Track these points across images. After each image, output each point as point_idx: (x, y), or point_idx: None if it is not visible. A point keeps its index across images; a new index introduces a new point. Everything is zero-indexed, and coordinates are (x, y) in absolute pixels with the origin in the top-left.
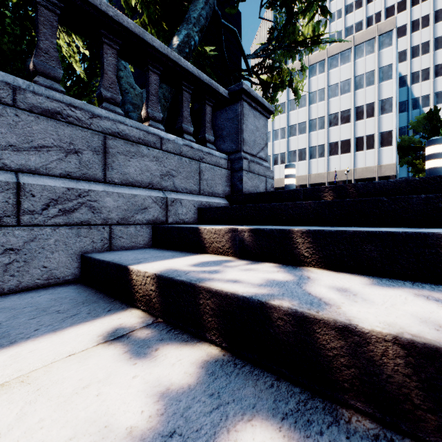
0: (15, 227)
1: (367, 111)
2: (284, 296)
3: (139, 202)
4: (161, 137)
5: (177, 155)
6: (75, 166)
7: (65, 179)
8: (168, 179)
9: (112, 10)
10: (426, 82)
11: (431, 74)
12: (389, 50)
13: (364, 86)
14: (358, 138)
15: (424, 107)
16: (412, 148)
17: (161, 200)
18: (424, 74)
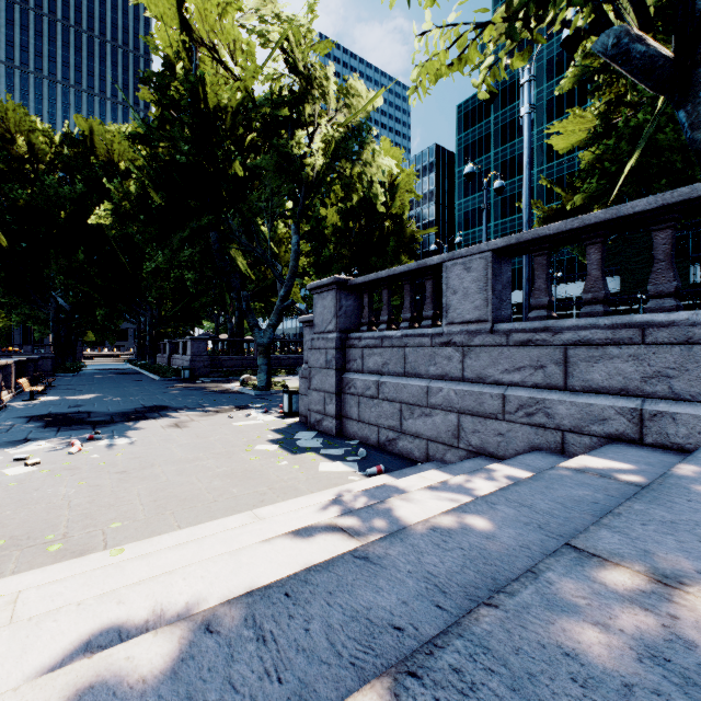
0: (502, 421)
1: None
2: (435, 490)
3: (595, 411)
4: (656, 323)
5: (678, 344)
6: (541, 378)
7: (533, 389)
8: (657, 381)
9: (577, 220)
10: None
11: None
12: None
13: None
14: None
15: None
16: None
17: (630, 412)
18: None
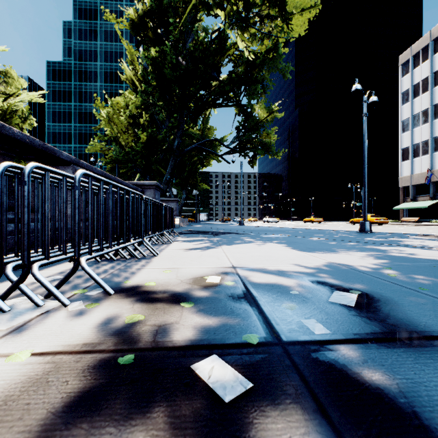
0: None
1: None
2: None
3: None
4: None
5: None
6: None
7: None
8: None
9: None
10: None
11: None
12: None
13: None
14: None
15: None
16: None
17: None
18: None
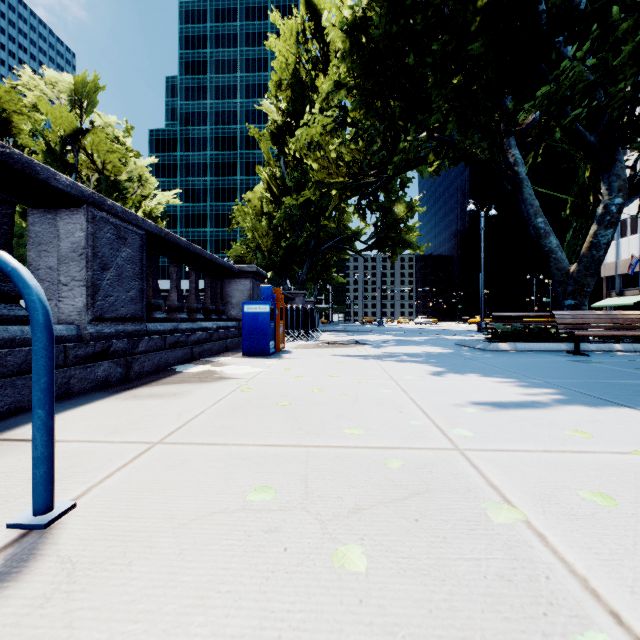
0: None
1: None
2: None
3: None
4: None
5: None
6: None
7: None
8: None
9: None
10: None
11: None
12: None
13: None
14: None
15: None
16: None
17: None
18: None
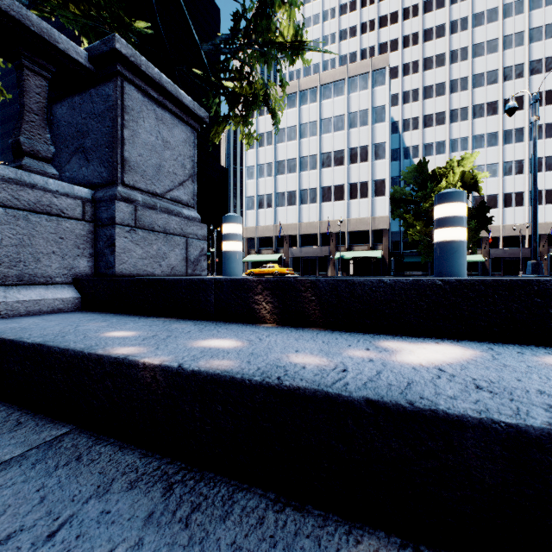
0: None
1: (361, 155)
2: None
3: None
4: None
5: None
6: None
7: None
8: None
9: None
10: (416, 132)
11: (421, 124)
12: (382, 90)
13: (358, 126)
14: (352, 184)
15: (414, 158)
16: (404, 201)
17: None
18: (414, 123)
